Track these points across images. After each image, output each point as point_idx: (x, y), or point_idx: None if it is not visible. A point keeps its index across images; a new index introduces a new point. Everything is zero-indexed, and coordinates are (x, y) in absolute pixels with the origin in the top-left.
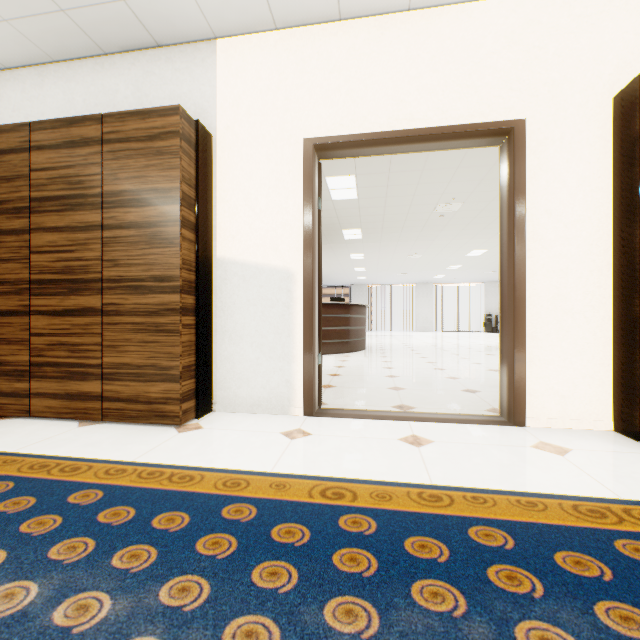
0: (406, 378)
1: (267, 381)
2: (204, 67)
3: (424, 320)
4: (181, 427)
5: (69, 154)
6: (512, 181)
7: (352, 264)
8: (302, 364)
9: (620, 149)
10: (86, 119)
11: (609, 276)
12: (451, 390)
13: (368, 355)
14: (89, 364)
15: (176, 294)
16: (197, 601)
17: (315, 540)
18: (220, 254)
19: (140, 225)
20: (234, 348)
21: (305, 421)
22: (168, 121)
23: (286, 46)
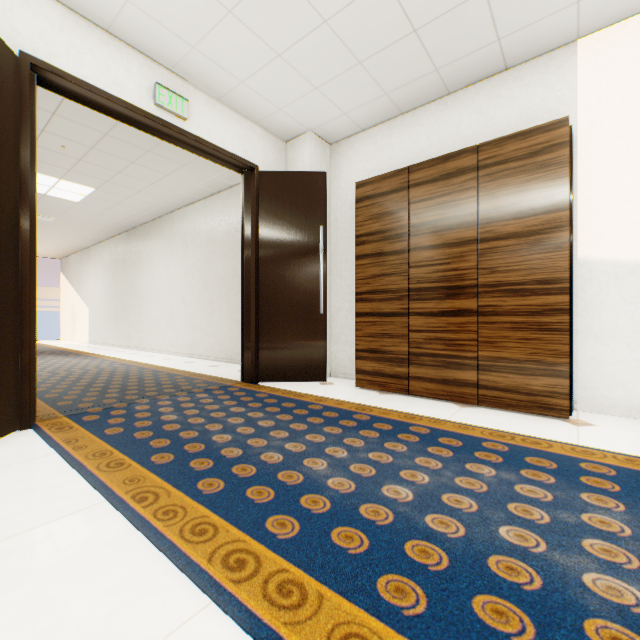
0: None
1: None
2: (560, 73)
3: None
4: (567, 421)
5: (444, 185)
6: None
7: None
8: None
9: None
10: (461, 153)
11: None
12: None
13: None
14: (464, 356)
15: (563, 295)
16: None
17: None
18: (581, 254)
19: (519, 235)
20: (601, 348)
21: None
22: (553, 135)
23: None
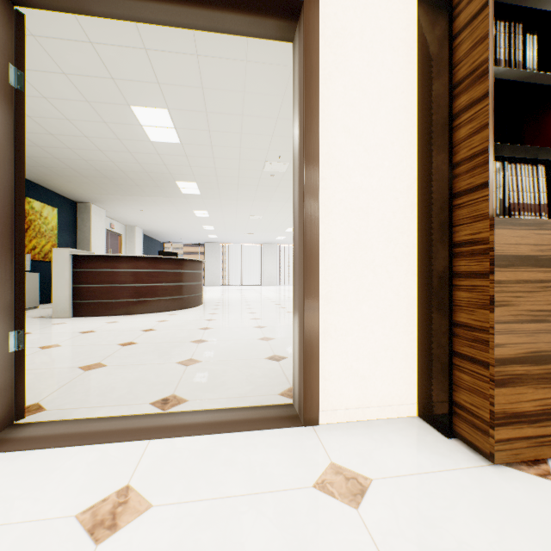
0: (214, 343)
1: None
2: None
3: (270, 275)
4: None
5: None
6: (302, 79)
7: (199, 221)
8: None
9: (425, 55)
10: None
11: (413, 220)
12: (255, 359)
13: (197, 312)
14: None
15: None
16: None
17: None
18: None
19: None
20: None
21: None
22: None
23: None
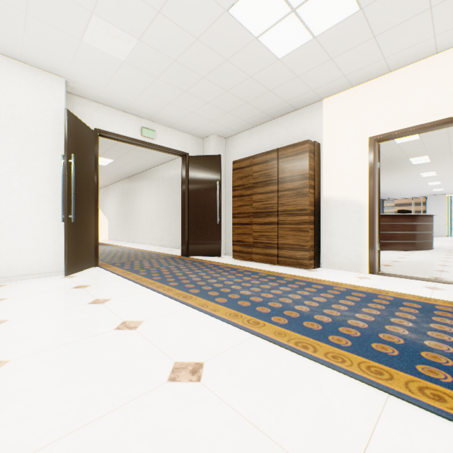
0: None
1: (348, 255)
2: (316, 114)
3: None
4: (309, 270)
5: (266, 165)
6: None
7: (424, 180)
8: (367, 248)
9: None
10: (272, 151)
11: None
12: None
13: (431, 253)
14: (273, 243)
15: (307, 216)
16: (330, 297)
17: (367, 296)
18: (324, 196)
19: (292, 189)
20: (331, 239)
21: (368, 275)
22: (303, 147)
23: (358, 94)
